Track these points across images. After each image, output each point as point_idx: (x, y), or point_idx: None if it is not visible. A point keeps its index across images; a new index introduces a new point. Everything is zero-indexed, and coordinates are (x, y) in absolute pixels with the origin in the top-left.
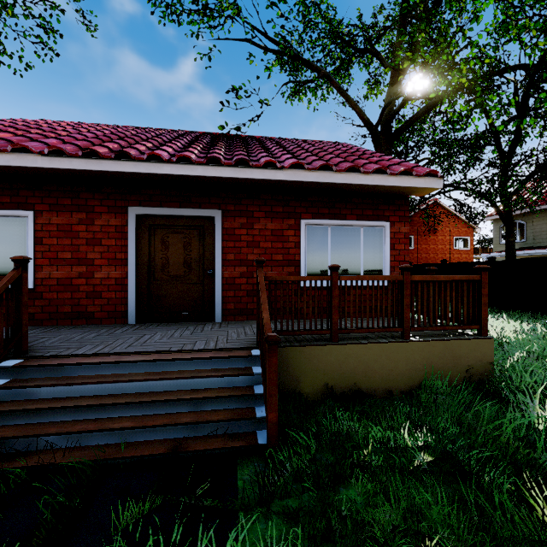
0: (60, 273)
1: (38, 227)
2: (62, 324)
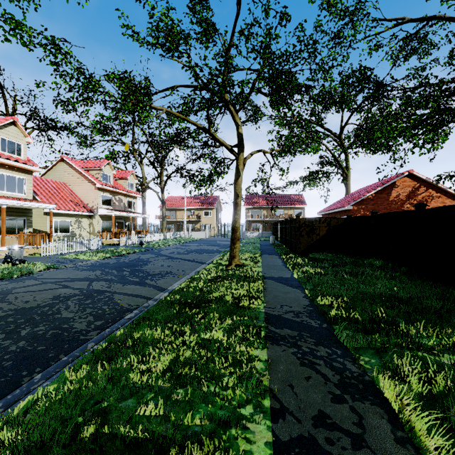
0: None
1: None
2: None
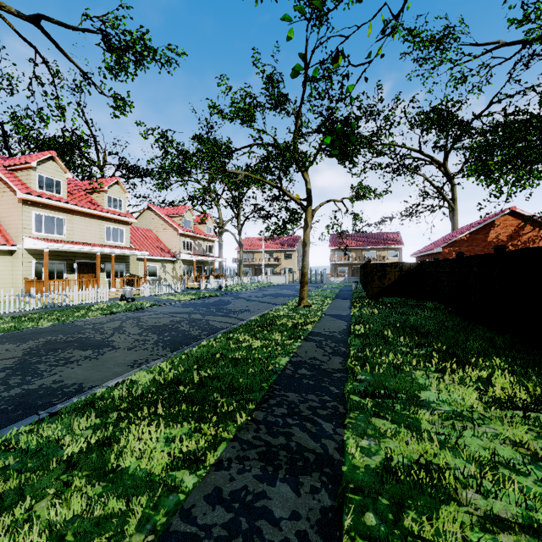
0: None
1: None
2: None
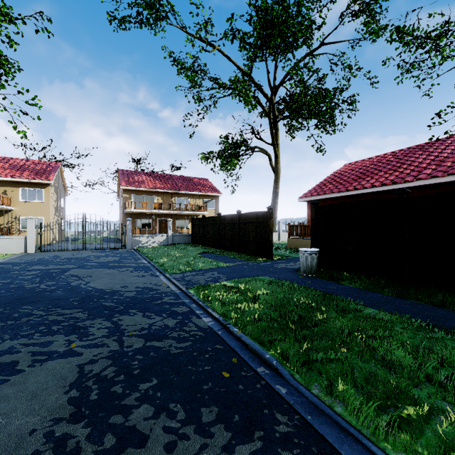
0: None
1: None
2: None
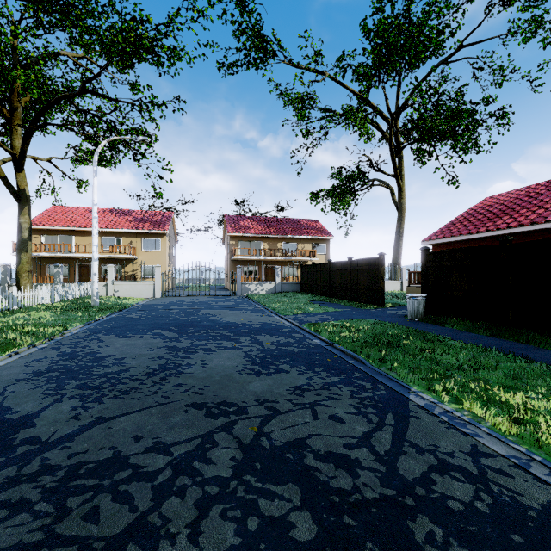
0: None
1: None
2: None
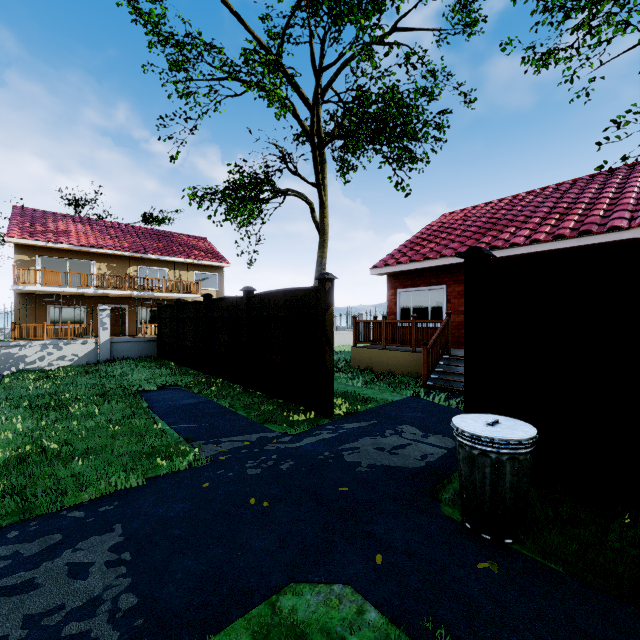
0: (458, 319)
1: (448, 294)
2: (460, 348)
